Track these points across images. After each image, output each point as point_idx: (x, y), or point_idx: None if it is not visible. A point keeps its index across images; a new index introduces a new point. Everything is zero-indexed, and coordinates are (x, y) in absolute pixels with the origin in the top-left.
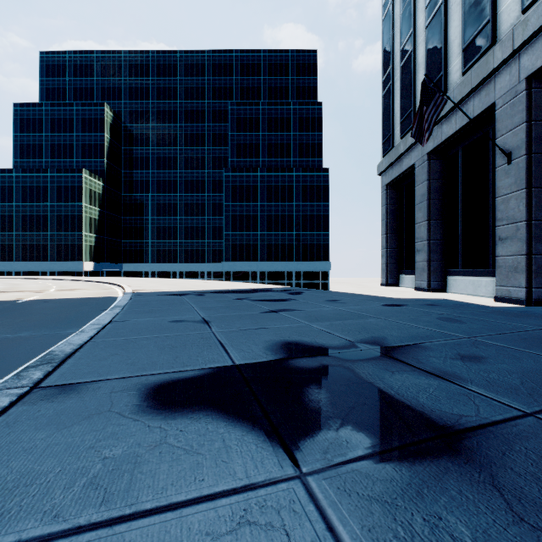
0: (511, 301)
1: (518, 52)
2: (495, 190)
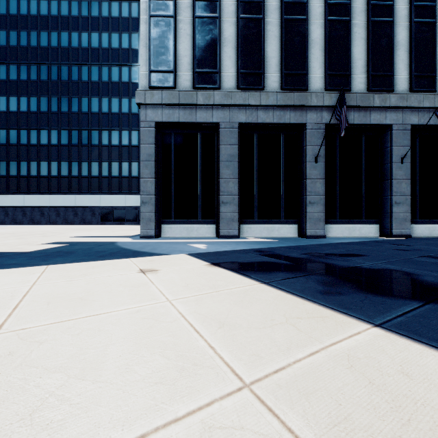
0: (318, 237)
1: (321, 107)
2: (307, 175)
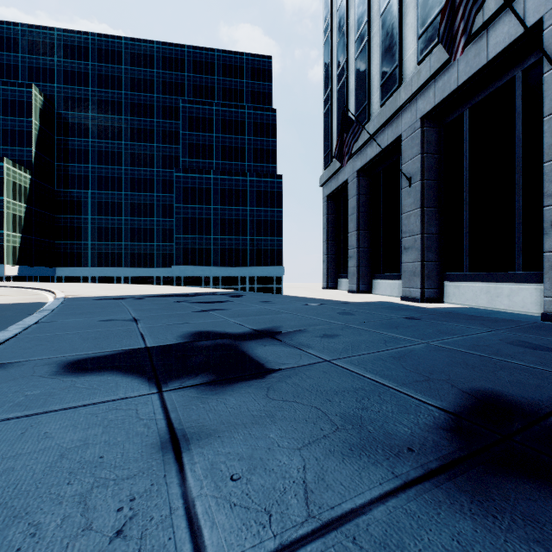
0: (412, 300)
1: (416, 96)
2: (402, 208)
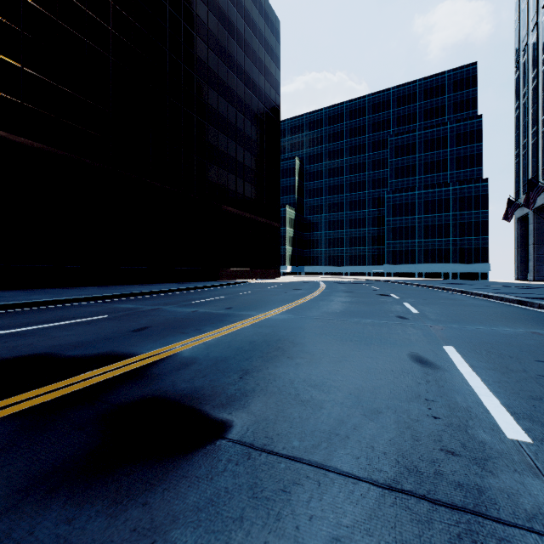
0: None
1: None
2: None
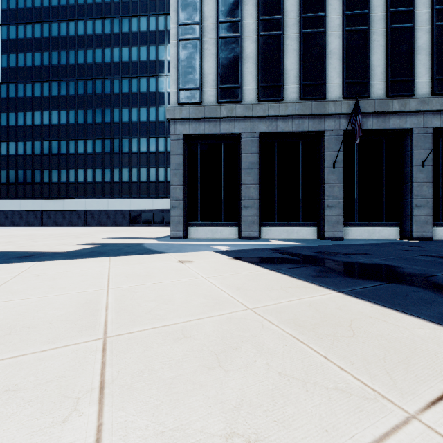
0: (336, 239)
1: (339, 115)
2: (325, 179)
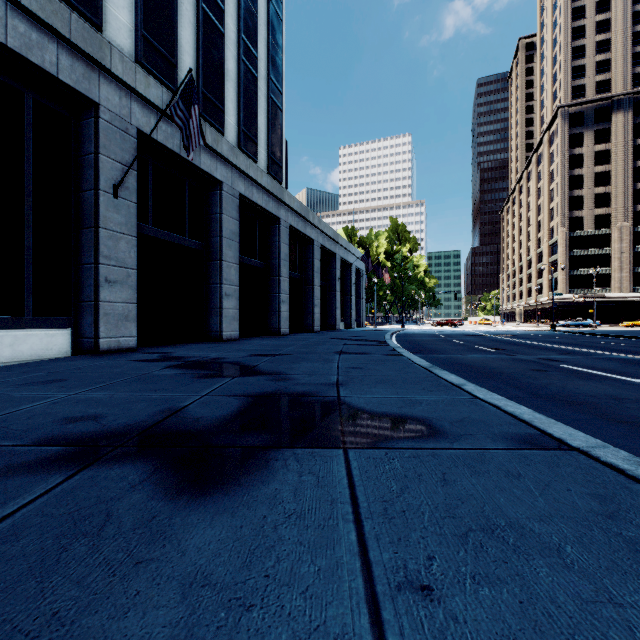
0: None
1: None
2: None
